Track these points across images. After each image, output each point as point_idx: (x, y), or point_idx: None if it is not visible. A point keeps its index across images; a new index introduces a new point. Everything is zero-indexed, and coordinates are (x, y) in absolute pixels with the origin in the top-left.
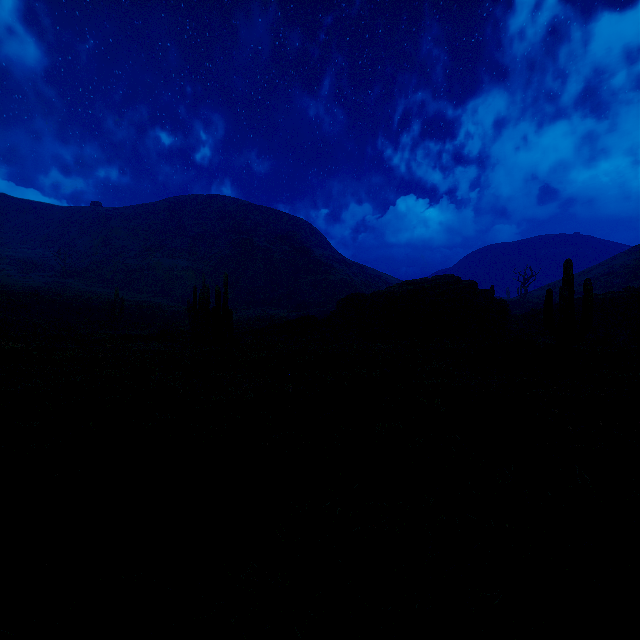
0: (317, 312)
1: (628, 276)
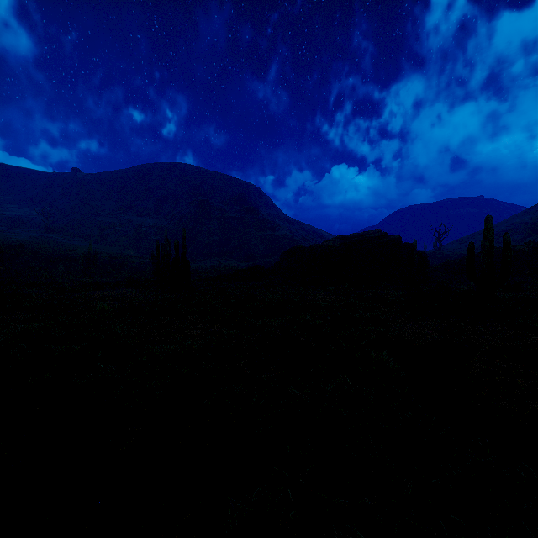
0: (264, 262)
1: (526, 232)
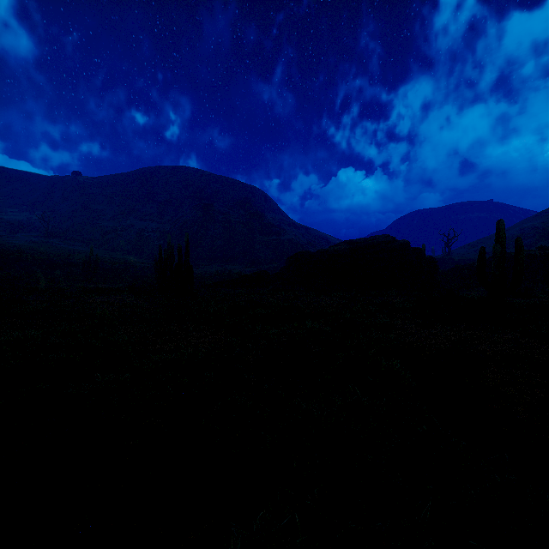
0: (269, 268)
1: (537, 237)
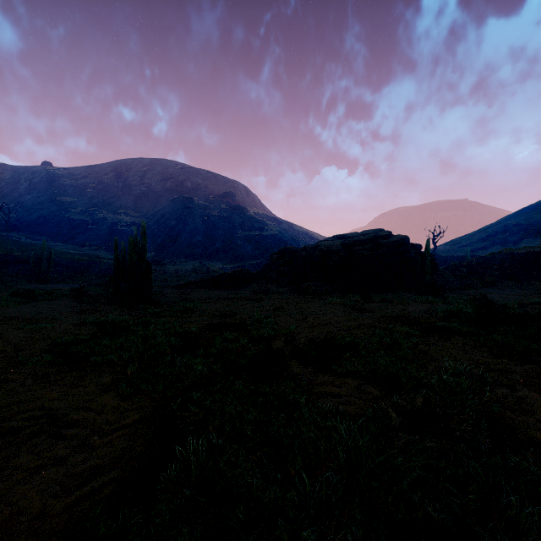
0: (251, 264)
1: (521, 234)
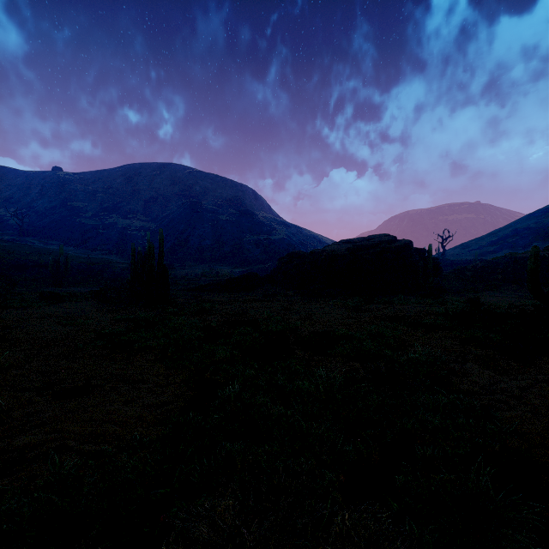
0: (259, 268)
1: (531, 237)
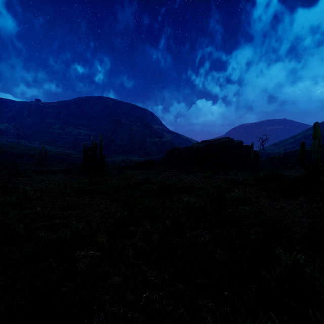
0: (155, 157)
1: None
